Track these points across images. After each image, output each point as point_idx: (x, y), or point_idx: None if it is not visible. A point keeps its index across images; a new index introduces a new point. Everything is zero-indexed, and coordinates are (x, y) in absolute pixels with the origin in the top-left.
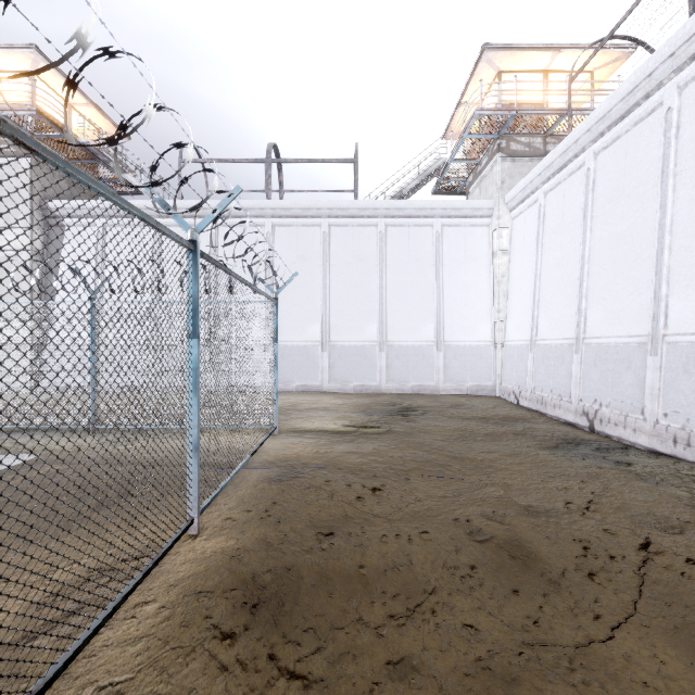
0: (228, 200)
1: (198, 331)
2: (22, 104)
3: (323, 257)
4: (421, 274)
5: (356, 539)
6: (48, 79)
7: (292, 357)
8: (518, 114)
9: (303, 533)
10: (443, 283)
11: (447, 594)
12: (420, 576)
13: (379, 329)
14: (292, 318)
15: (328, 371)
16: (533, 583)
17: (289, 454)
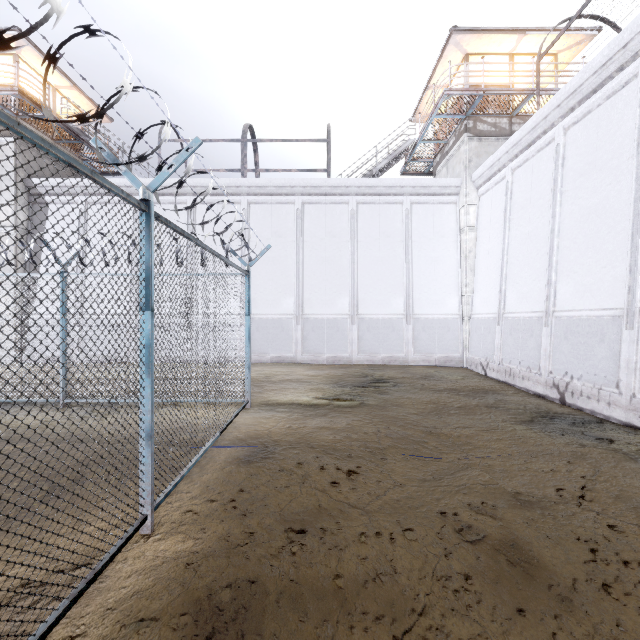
0: (186, 154)
1: (151, 303)
2: (6, 86)
3: (296, 234)
4: (391, 249)
5: (331, 538)
6: (32, 62)
7: (267, 330)
8: (485, 94)
9: (271, 530)
10: (412, 259)
11: (440, 615)
12: (407, 589)
13: (351, 303)
14: (267, 292)
15: (301, 343)
16: (540, 600)
17: (260, 430)
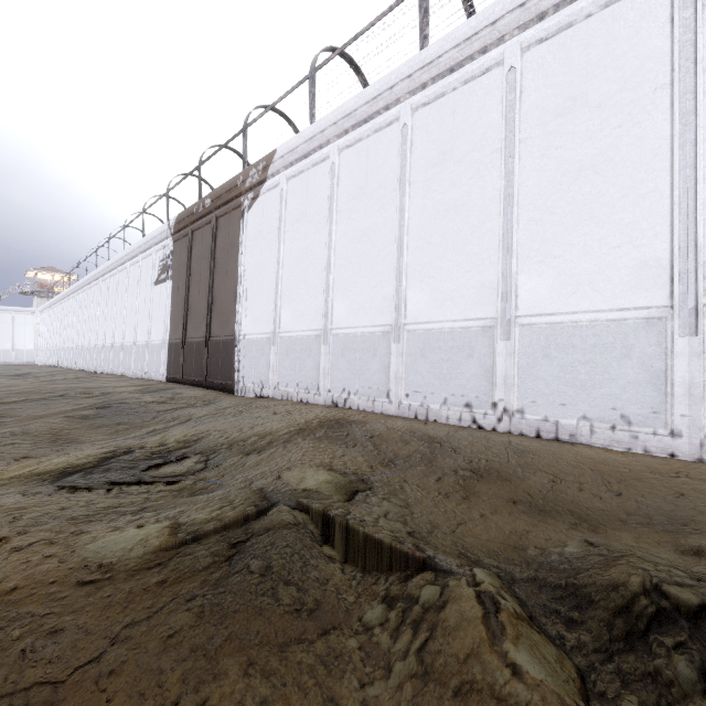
0: None
1: None
2: None
3: None
4: (7, 328)
5: None
6: None
7: None
8: (39, 291)
9: None
10: (16, 331)
11: None
12: None
13: None
14: None
15: None
16: None
17: None
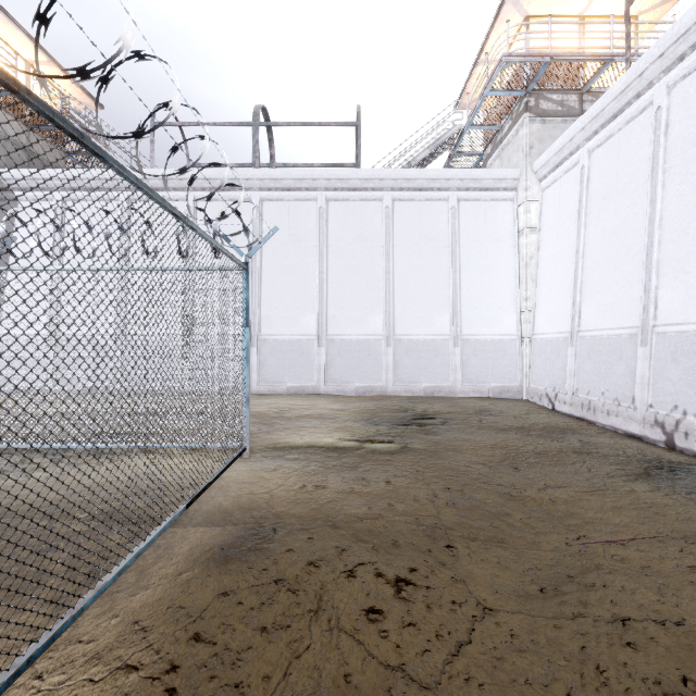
0: None
1: None
2: None
3: (319, 237)
4: (435, 256)
5: None
6: None
7: (283, 354)
8: (553, 61)
9: None
10: (460, 267)
11: None
12: None
13: (385, 320)
14: (283, 308)
15: (325, 370)
16: None
17: (258, 493)
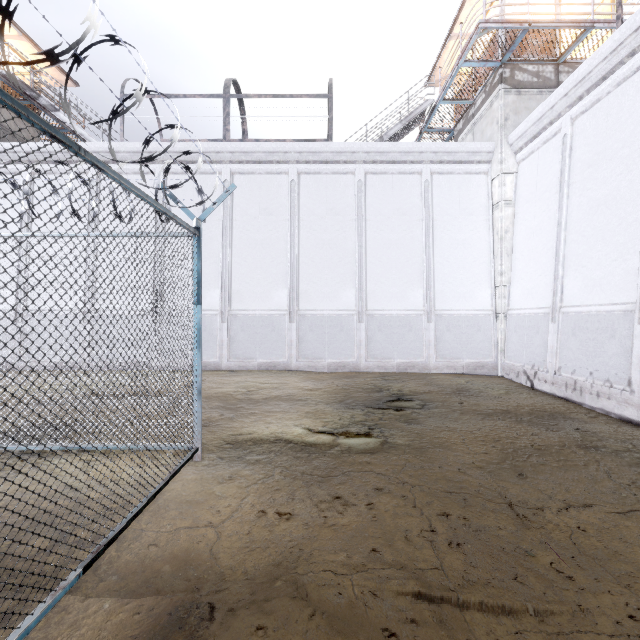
0: None
1: None
2: None
3: (290, 211)
4: (408, 230)
5: None
6: None
7: (254, 329)
8: (532, 27)
9: None
10: (433, 241)
11: None
12: None
13: (357, 295)
14: (254, 283)
15: (297, 346)
16: None
17: (202, 523)
